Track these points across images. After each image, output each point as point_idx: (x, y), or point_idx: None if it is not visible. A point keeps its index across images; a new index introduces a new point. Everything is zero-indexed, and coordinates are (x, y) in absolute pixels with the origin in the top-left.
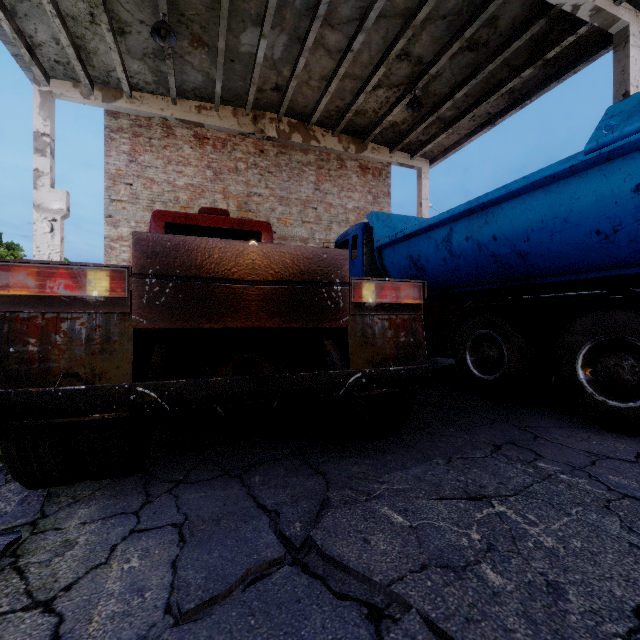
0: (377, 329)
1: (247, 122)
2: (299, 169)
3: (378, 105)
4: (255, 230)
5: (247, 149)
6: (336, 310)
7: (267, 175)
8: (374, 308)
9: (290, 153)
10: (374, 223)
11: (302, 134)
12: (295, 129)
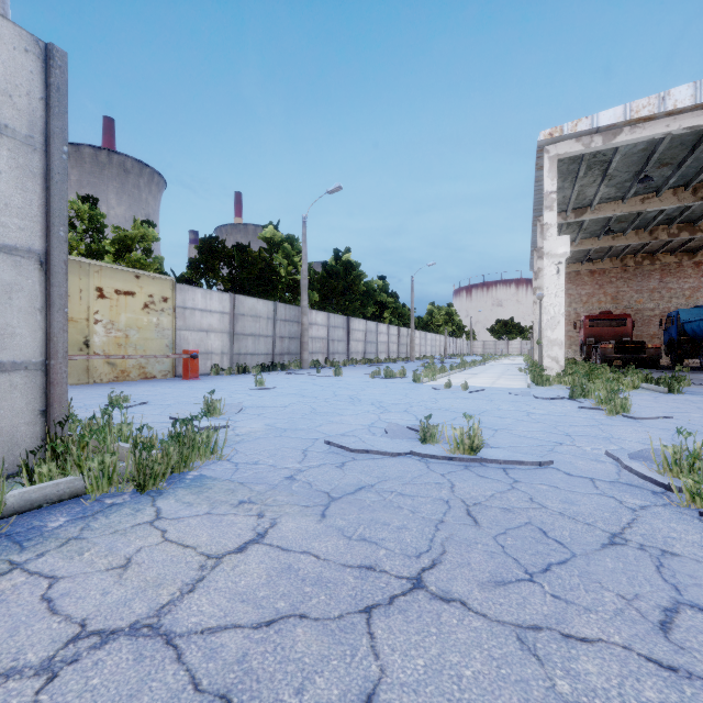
0: (651, 351)
1: (617, 263)
2: (648, 274)
3: (697, 244)
4: (624, 318)
5: (616, 271)
6: (643, 348)
7: (628, 281)
8: (650, 348)
9: (642, 267)
10: (680, 313)
11: (649, 260)
12: (645, 258)
